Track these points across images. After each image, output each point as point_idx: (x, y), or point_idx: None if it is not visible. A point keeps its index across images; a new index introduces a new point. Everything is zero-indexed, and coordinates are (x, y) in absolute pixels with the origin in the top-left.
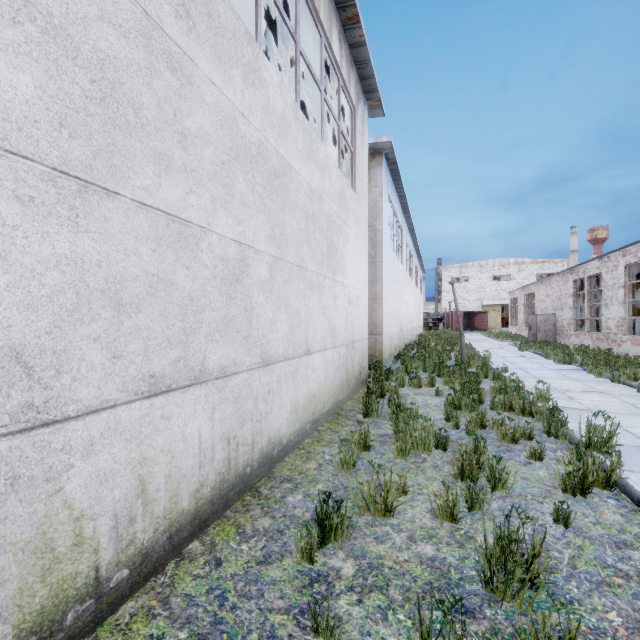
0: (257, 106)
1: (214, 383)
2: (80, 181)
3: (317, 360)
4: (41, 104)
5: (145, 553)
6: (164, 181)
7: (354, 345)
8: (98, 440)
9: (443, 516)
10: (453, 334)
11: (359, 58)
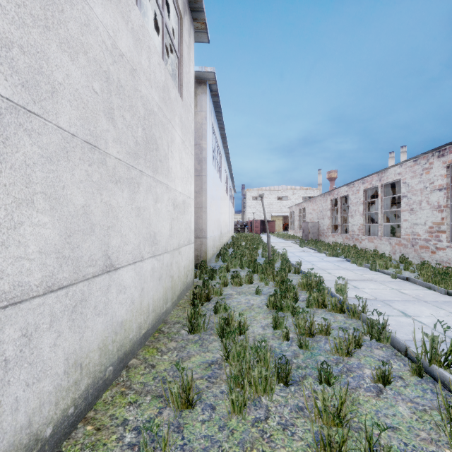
0: None
1: None
2: None
3: (127, 276)
4: None
5: None
6: None
7: (180, 250)
8: None
9: None
10: (255, 236)
11: None
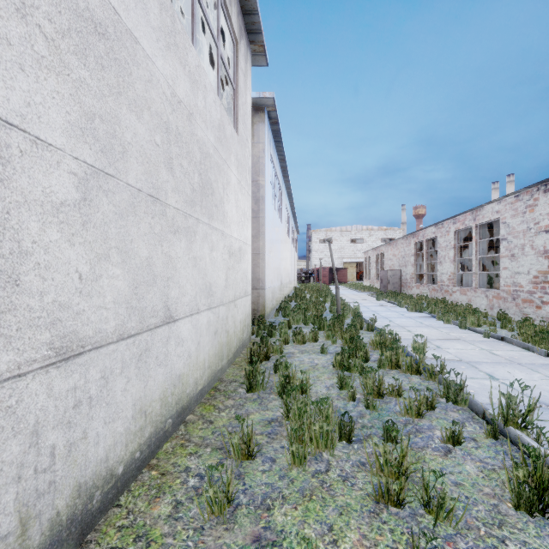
0: None
1: None
2: None
3: (185, 328)
4: None
5: None
6: None
7: (236, 303)
8: None
9: None
10: (322, 286)
11: None
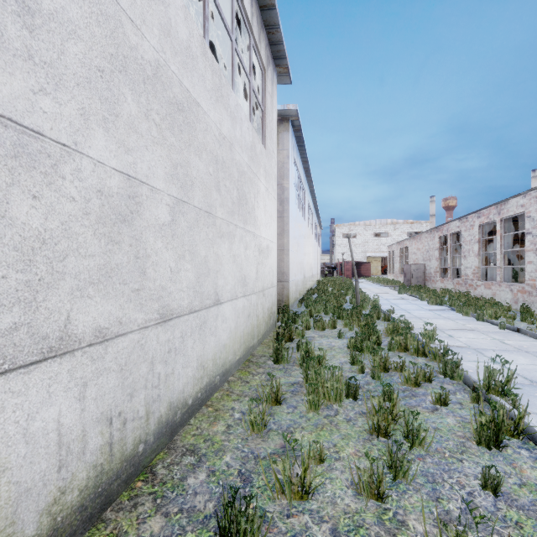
0: (153, 20)
1: (85, 352)
2: None
3: (227, 310)
4: None
5: None
6: None
7: (264, 292)
8: None
9: (367, 494)
10: (345, 280)
11: (269, 22)
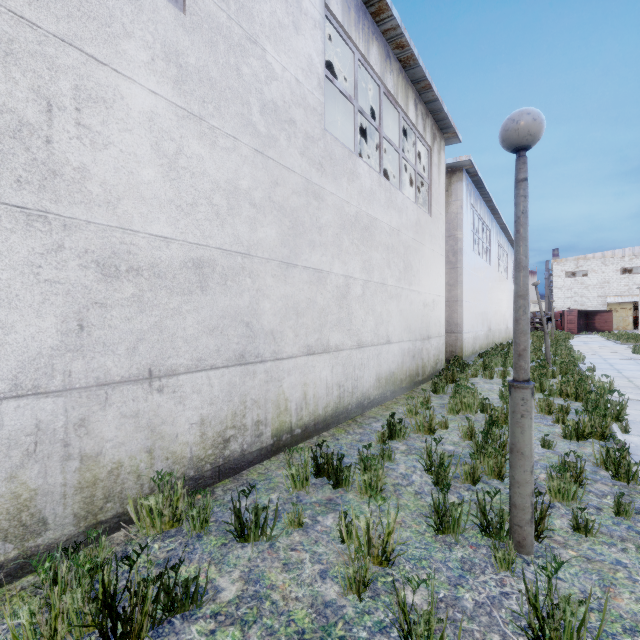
0: (355, 192)
1: (333, 353)
2: (287, 264)
3: (395, 348)
4: (277, 238)
5: (306, 426)
6: (312, 254)
7: (430, 340)
8: (291, 370)
9: (466, 437)
10: (559, 335)
11: (433, 109)
